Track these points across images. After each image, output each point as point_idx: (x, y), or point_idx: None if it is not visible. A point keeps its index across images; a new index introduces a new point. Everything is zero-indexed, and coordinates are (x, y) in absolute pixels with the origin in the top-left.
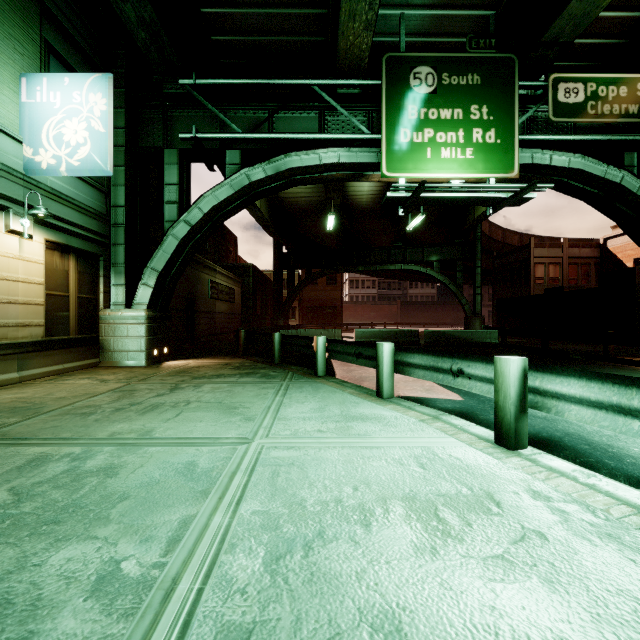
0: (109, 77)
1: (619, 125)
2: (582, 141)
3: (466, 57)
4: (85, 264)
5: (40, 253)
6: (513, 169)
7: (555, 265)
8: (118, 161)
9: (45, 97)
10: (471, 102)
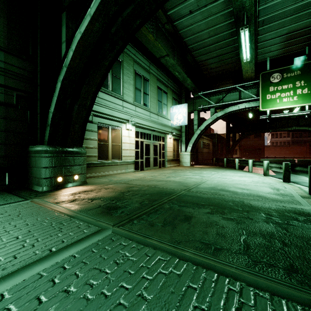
0: (186, 104)
1: None
2: None
3: (294, 66)
4: (177, 142)
5: (172, 141)
6: None
7: None
8: None
9: (174, 111)
10: (296, 81)
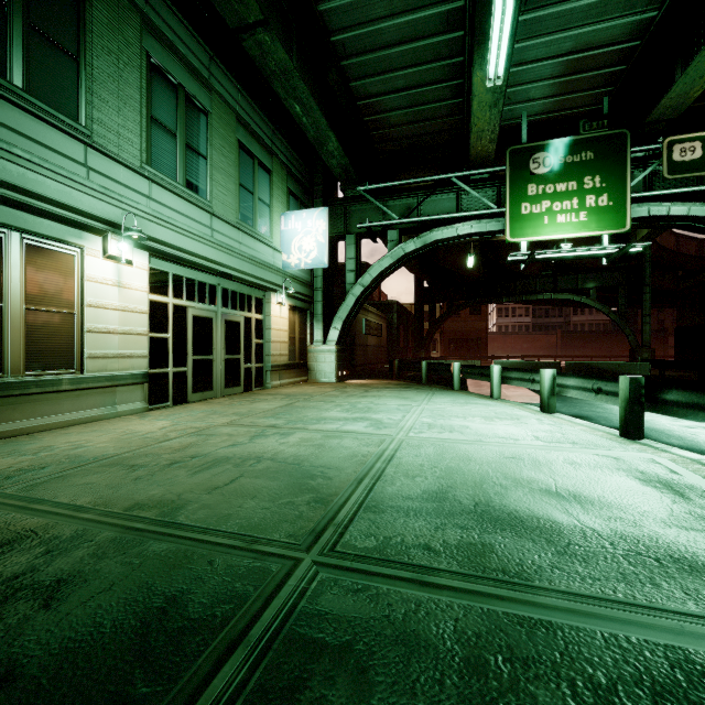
0: (327, 210)
1: None
2: (702, 191)
3: (580, 139)
4: (301, 316)
5: (286, 313)
6: (625, 225)
7: None
8: None
9: (293, 226)
10: (584, 175)
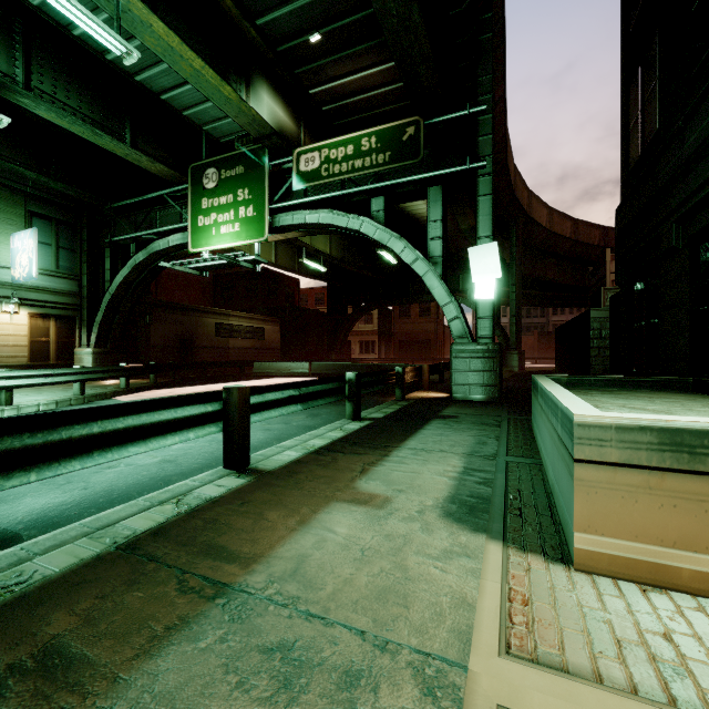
0: (35, 230)
1: (383, 170)
2: (327, 198)
3: (235, 154)
4: (64, 322)
5: (26, 320)
6: (264, 234)
7: None
8: (85, 260)
9: (17, 244)
10: (238, 188)
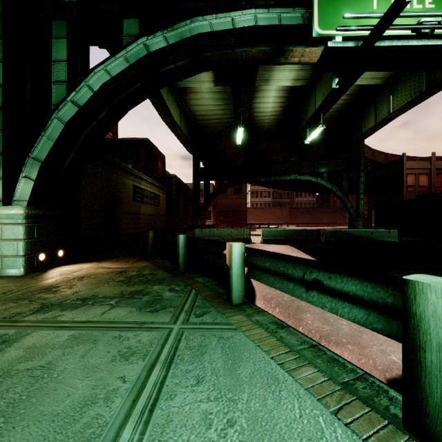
0: None
1: None
2: None
3: None
4: None
5: None
6: None
7: (424, 175)
8: None
9: None
10: None
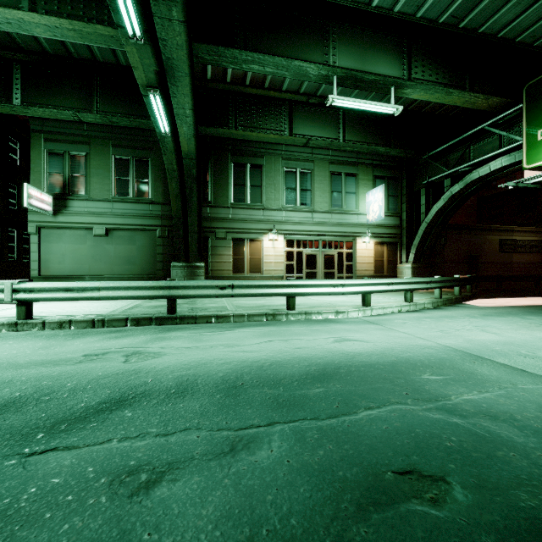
0: (383, 186)
1: None
2: None
3: None
4: (391, 247)
5: (372, 247)
6: None
7: None
8: (404, 201)
9: (370, 198)
10: None
